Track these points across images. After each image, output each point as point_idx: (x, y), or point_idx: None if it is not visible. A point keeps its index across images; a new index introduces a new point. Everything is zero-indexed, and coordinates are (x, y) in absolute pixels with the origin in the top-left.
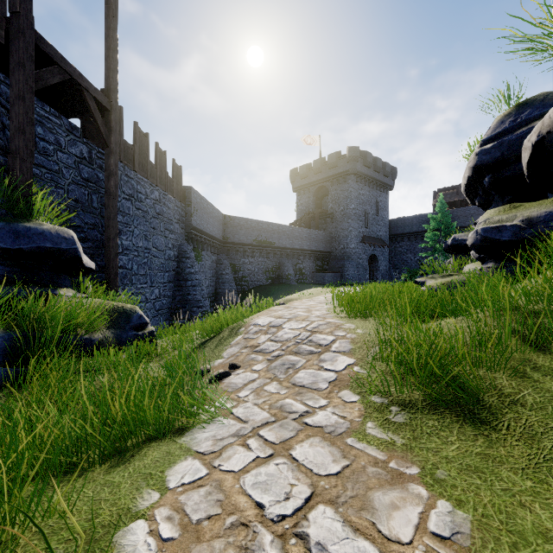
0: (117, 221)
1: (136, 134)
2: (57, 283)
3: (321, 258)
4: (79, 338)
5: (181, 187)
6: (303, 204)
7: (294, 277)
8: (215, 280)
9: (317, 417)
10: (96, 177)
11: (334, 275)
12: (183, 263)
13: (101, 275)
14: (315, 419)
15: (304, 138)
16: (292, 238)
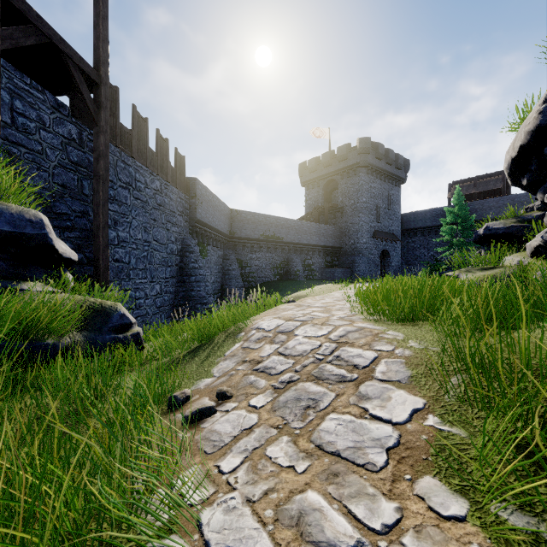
0: (113, 211)
1: (135, 118)
2: (24, 276)
3: (331, 254)
4: (37, 343)
5: (185, 178)
6: (312, 198)
7: (302, 273)
8: (221, 276)
9: None
10: (87, 161)
11: (344, 271)
12: (187, 258)
13: (90, 268)
14: None
15: (313, 131)
16: (301, 232)
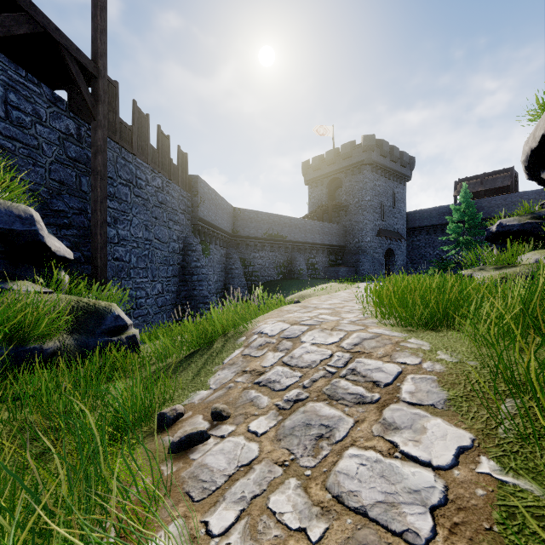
0: (113, 208)
1: (135, 114)
2: (13, 275)
3: (335, 253)
4: (22, 347)
5: (187, 176)
6: (316, 197)
7: (306, 272)
8: (224, 275)
9: None
10: (86, 157)
11: (349, 270)
12: (189, 257)
13: (87, 267)
14: None
15: (317, 129)
16: (304, 231)
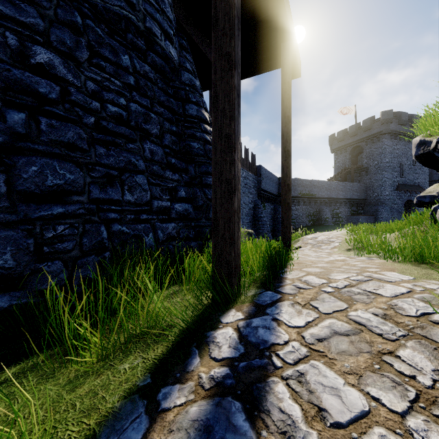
0: None
1: None
2: None
3: (356, 204)
4: None
5: (255, 167)
6: (340, 161)
7: (331, 220)
8: (272, 221)
9: (325, 251)
10: None
11: (368, 218)
12: (256, 211)
13: None
14: (324, 251)
15: (341, 110)
16: (329, 190)
